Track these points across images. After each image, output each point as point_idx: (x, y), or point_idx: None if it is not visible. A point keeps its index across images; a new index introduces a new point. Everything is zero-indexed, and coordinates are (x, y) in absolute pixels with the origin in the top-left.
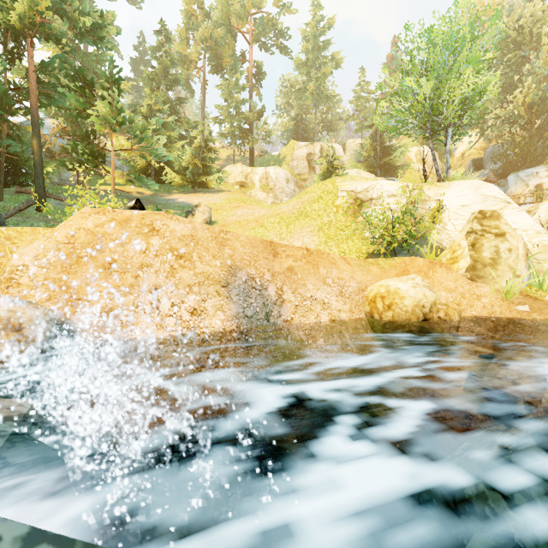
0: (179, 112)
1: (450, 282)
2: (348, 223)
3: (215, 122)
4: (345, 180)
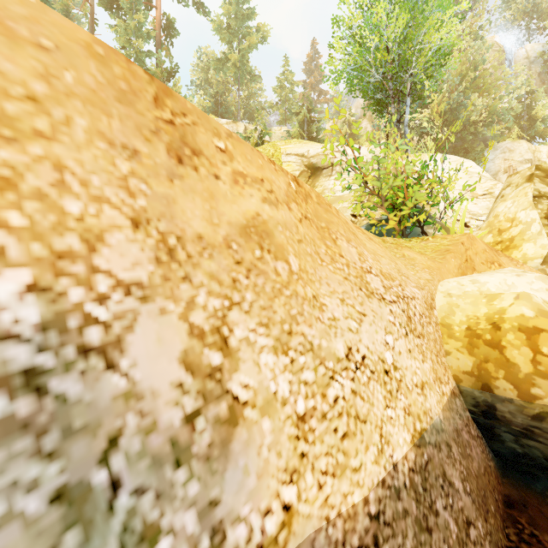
0: None
1: None
2: None
3: None
4: (290, 143)
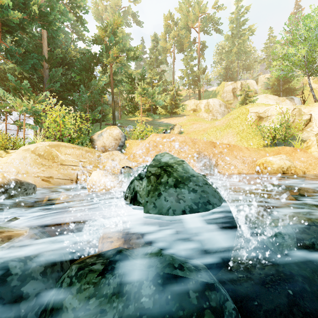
0: (162, 77)
1: (304, 158)
2: (254, 129)
3: (179, 78)
4: (253, 106)
